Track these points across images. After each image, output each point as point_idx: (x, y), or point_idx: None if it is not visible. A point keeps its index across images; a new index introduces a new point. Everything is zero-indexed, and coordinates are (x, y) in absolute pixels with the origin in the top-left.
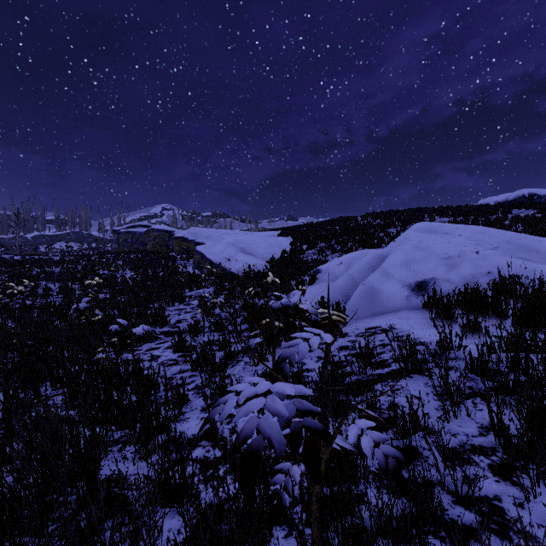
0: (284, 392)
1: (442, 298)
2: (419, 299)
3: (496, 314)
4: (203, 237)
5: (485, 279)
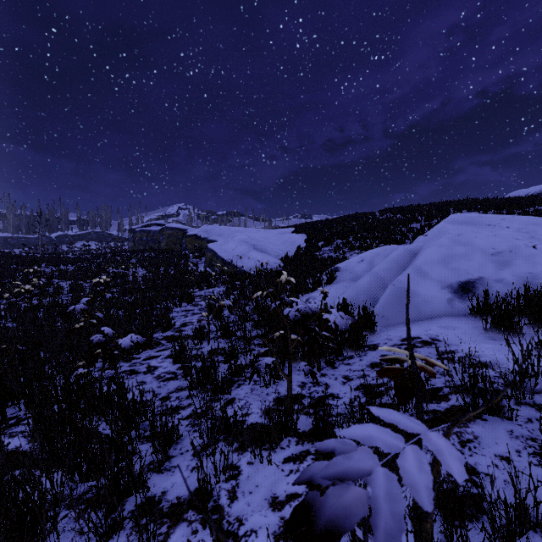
0: None
1: (500, 303)
2: (464, 303)
3: None
4: (216, 235)
5: None
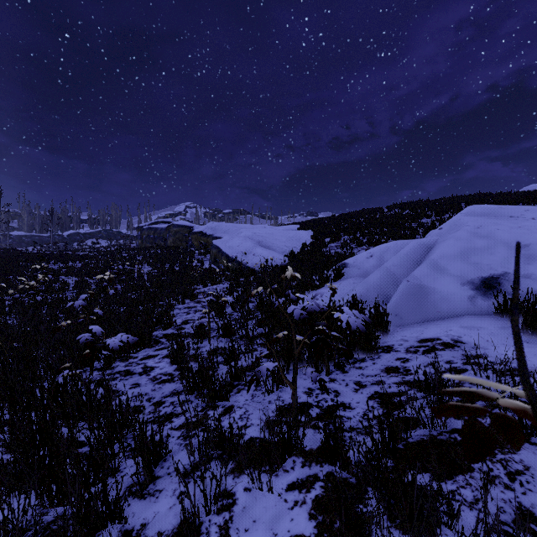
0: None
1: (534, 301)
2: (488, 300)
3: None
4: (221, 232)
5: None
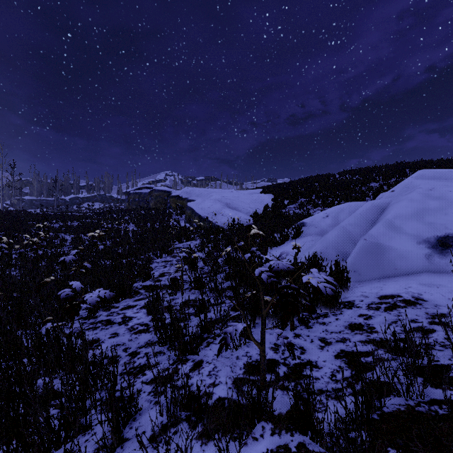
0: None
1: None
2: (445, 258)
3: None
4: (195, 195)
5: None
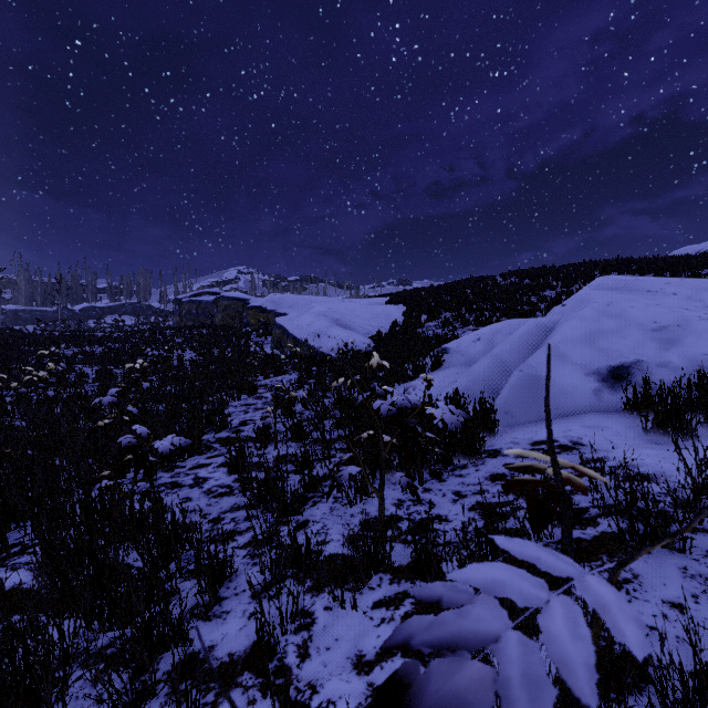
0: None
1: (666, 394)
2: (616, 394)
3: None
4: (286, 306)
5: None
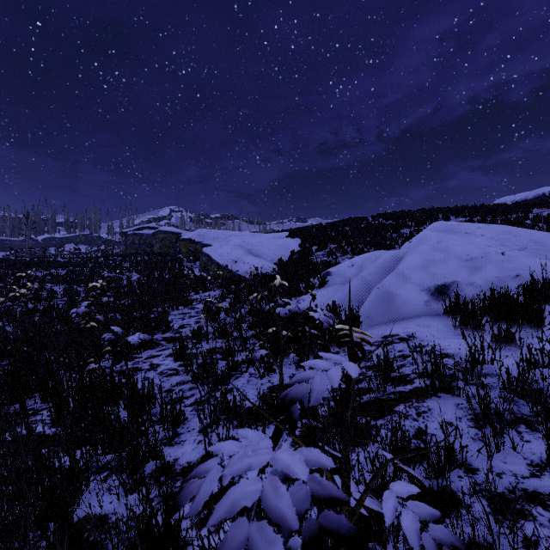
0: (291, 472)
1: (467, 303)
2: (439, 304)
3: (530, 322)
4: (210, 239)
5: (512, 283)
